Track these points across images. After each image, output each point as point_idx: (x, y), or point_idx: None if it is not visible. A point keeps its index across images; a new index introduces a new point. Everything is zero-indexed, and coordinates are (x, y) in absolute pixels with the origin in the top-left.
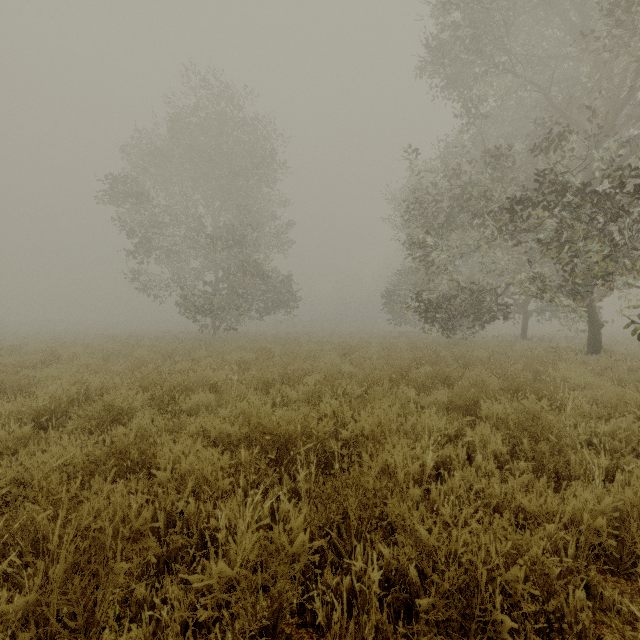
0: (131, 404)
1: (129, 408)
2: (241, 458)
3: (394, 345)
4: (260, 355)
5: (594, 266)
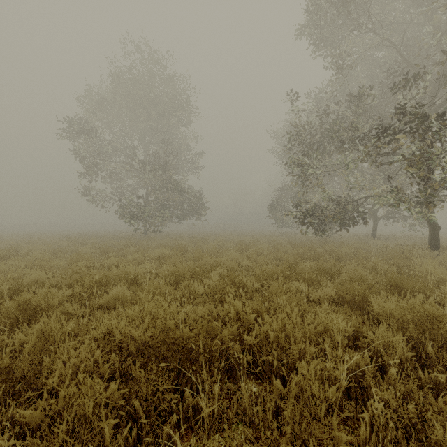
0: (47, 302)
1: (46, 306)
2: (137, 378)
3: (279, 242)
4: (175, 251)
5: (434, 182)
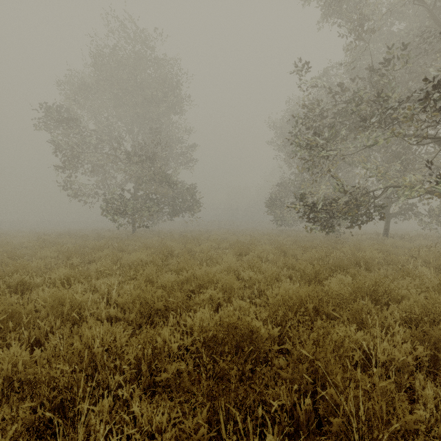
0: None
1: None
2: None
3: (282, 243)
4: (154, 258)
5: None
